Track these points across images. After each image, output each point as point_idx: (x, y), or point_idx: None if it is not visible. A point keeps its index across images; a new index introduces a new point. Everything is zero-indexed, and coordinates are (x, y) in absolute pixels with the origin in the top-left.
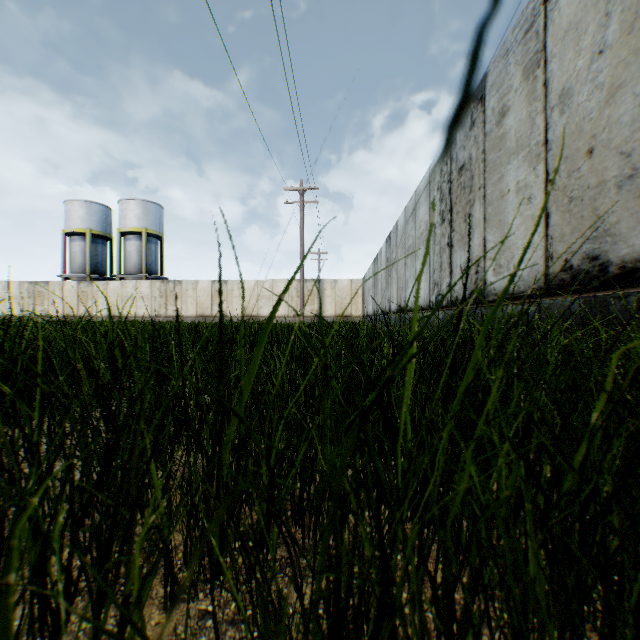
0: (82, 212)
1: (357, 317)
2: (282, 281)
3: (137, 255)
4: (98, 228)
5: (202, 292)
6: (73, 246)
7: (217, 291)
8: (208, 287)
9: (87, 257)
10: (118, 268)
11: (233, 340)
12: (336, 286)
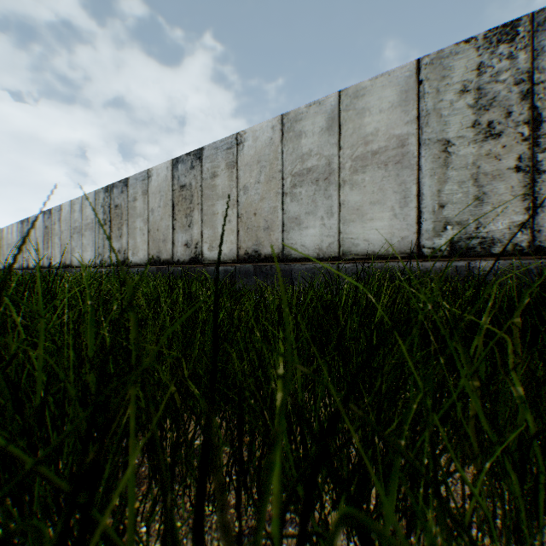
0: None
1: None
2: None
3: None
4: None
5: None
6: None
7: None
8: None
9: None
10: None
11: None
12: None
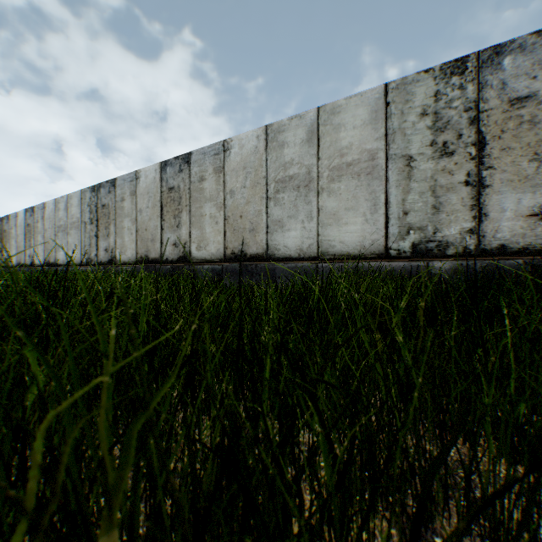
0: None
1: None
2: None
3: None
4: None
5: None
6: None
7: None
8: None
9: None
10: None
11: None
12: None
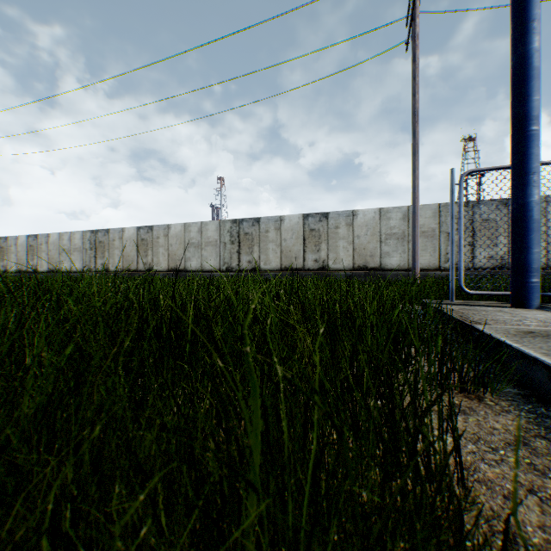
0: None
1: None
2: None
3: None
4: None
5: None
6: None
7: None
8: None
9: None
10: None
11: None
12: None
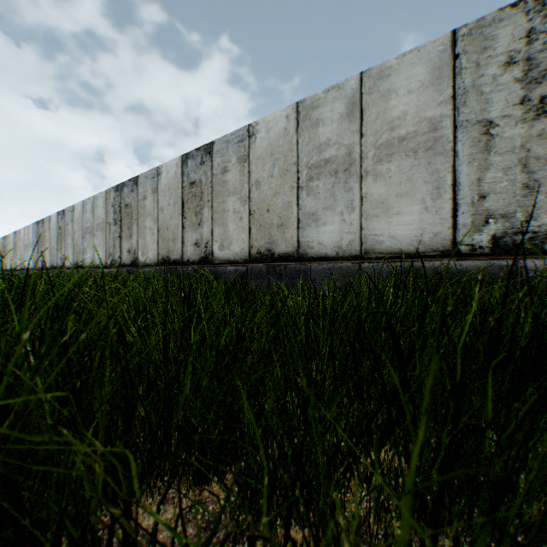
0: None
1: None
2: None
3: None
4: None
5: None
6: None
7: None
8: None
9: None
10: None
11: None
12: None
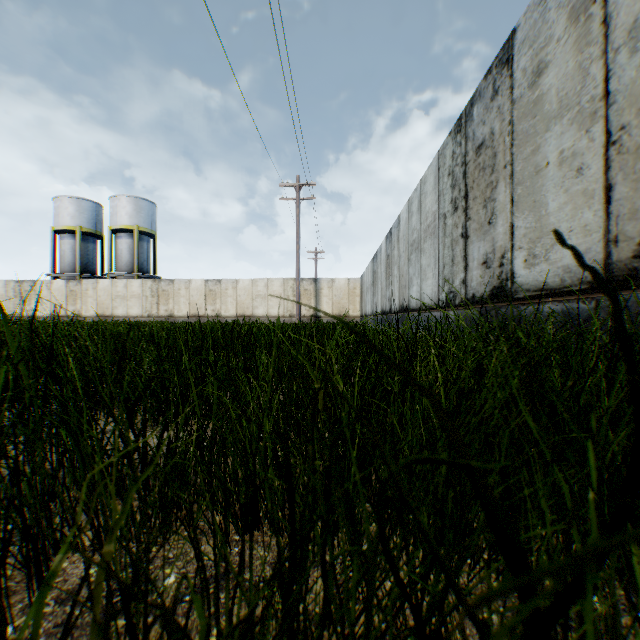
0: (72, 209)
1: (355, 317)
2: (278, 280)
3: (129, 253)
4: (88, 225)
5: (195, 291)
6: (62, 244)
7: (211, 290)
8: (201, 286)
9: (77, 255)
10: (109, 267)
11: (201, 349)
12: (333, 285)
